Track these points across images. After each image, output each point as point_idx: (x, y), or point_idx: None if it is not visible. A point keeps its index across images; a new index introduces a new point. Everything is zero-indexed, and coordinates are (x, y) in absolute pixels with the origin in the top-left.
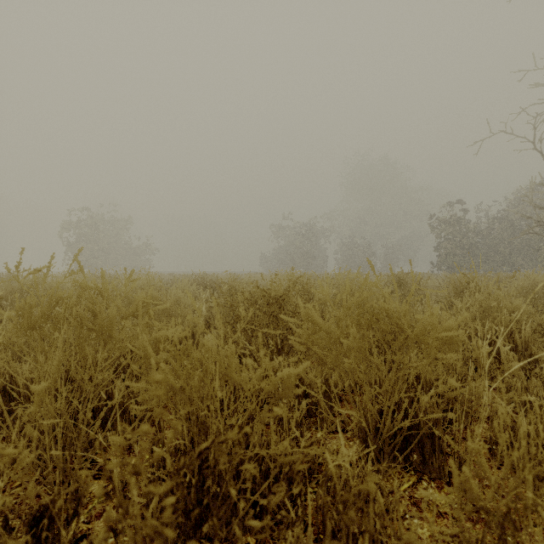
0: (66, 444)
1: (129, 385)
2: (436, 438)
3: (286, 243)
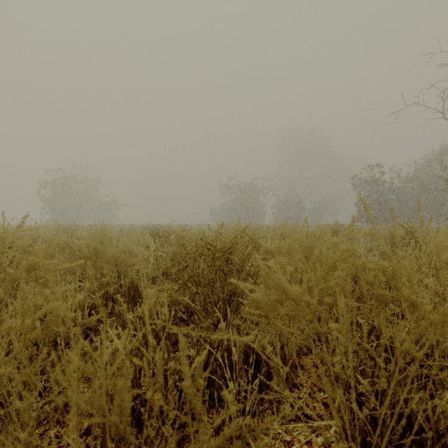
0: None
1: None
2: None
3: (231, 200)
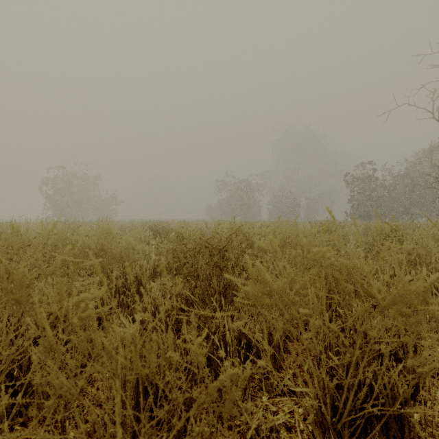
0: None
1: None
2: (405, 419)
3: (228, 196)
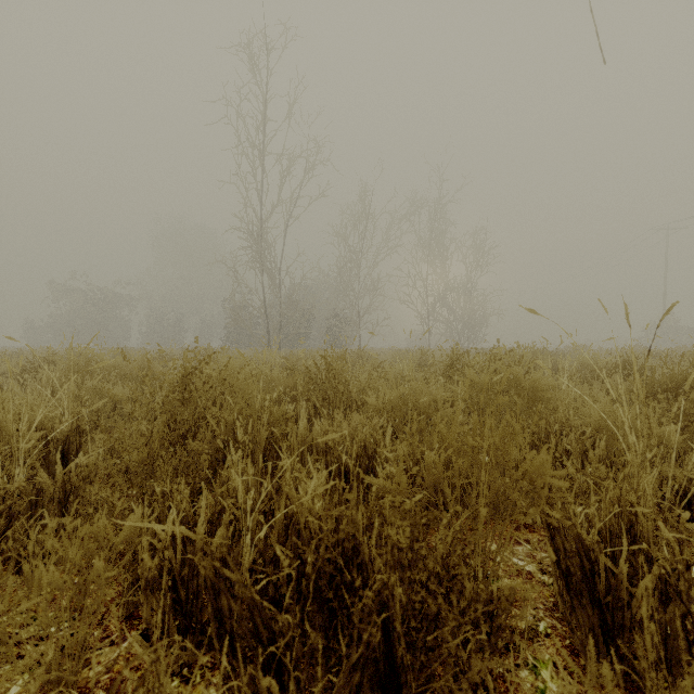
0: None
1: None
2: None
3: (68, 310)
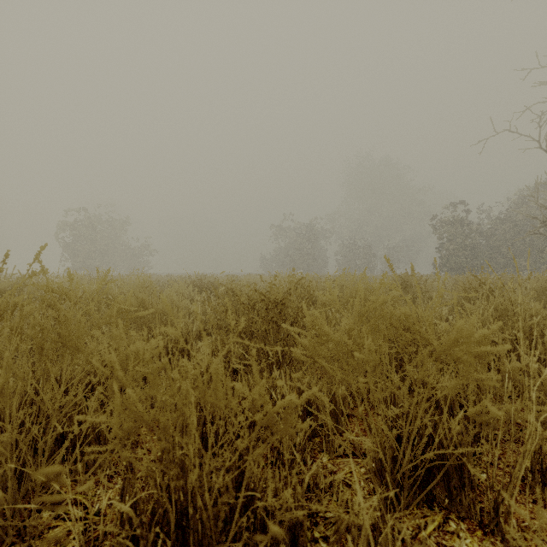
0: (23, 480)
1: (84, 420)
2: (465, 469)
3: (287, 244)
